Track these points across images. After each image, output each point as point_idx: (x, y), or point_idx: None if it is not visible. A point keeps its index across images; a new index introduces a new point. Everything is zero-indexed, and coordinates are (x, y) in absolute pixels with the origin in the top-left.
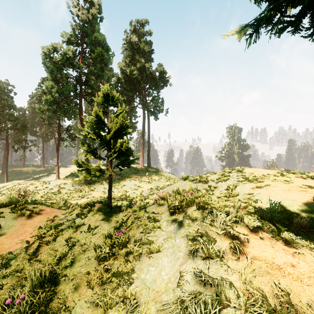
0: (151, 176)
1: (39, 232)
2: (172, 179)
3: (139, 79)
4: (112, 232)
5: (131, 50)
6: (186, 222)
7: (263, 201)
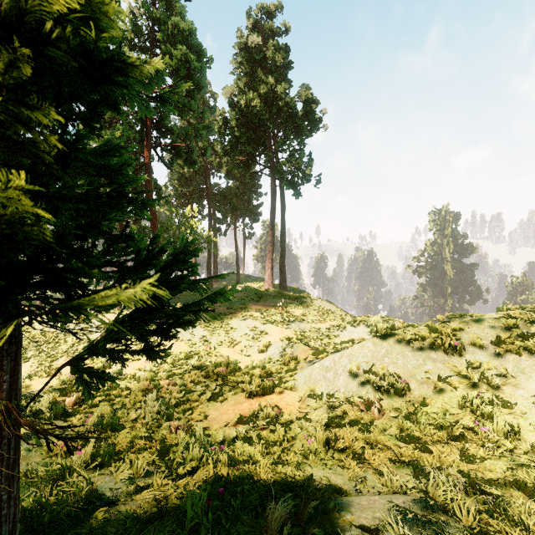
0: (288, 308)
1: None
2: (331, 313)
3: (263, 119)
4: None
5: (248, 64)
6: None
7: None
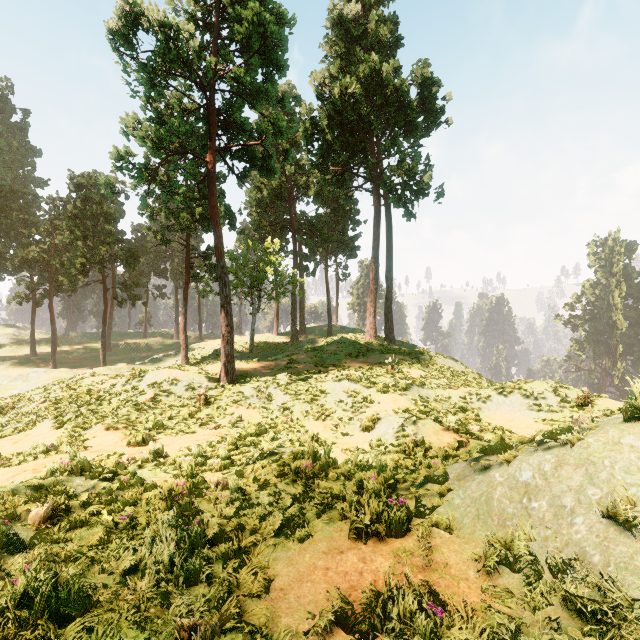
0: (401, 366)
1: None
2: (461, 376)
3: (364, 114)
4: None
5: (344, 45)
6: None
7: None
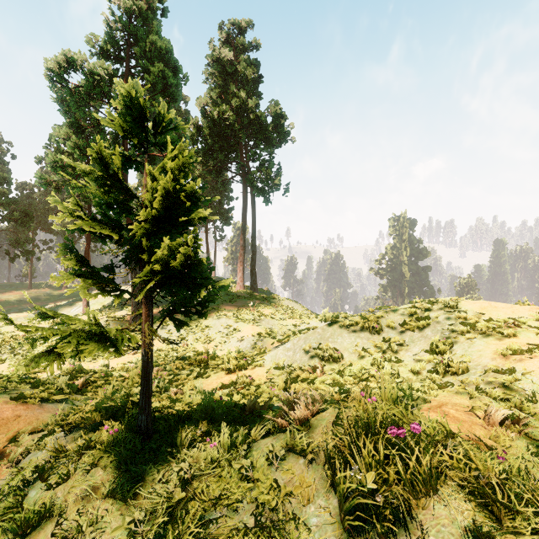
0: (259, 308)
1: None
2: (298, 312)
3: (235, 129)
4: None
5: (221, 76)
6: None
7: None
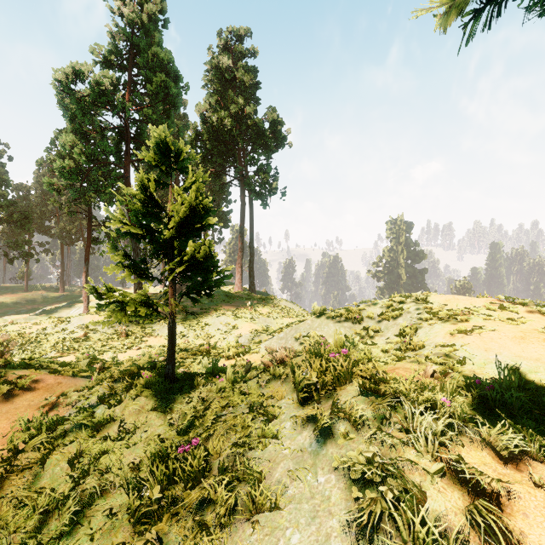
0: (256, 307)
1: (11, 440)
2: (294, 312)
3: (234, 134)
4: (169, 448)
5: (220, 82)
6: (340, 431)
7: (477, 362)
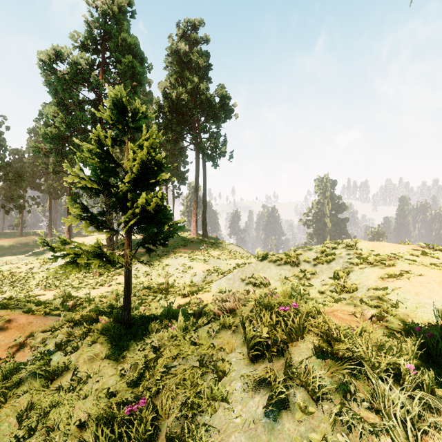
0: (208, 250)
1: None
2: (240, 254)
3: (190, 107)
4: (115, 410)
5: (178, 64)
6: (298, 404)
7: (409, 306)
